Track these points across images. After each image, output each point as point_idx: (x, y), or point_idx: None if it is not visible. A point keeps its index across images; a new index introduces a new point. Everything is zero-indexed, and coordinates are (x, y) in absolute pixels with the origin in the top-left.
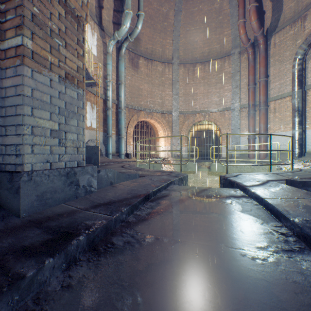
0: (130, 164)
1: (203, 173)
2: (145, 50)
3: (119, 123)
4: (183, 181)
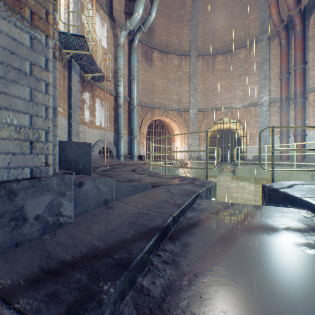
0: (143, 166)
1: (226, 177)
2: (159, 42)
3: (131, 122)
4: (211, 191)
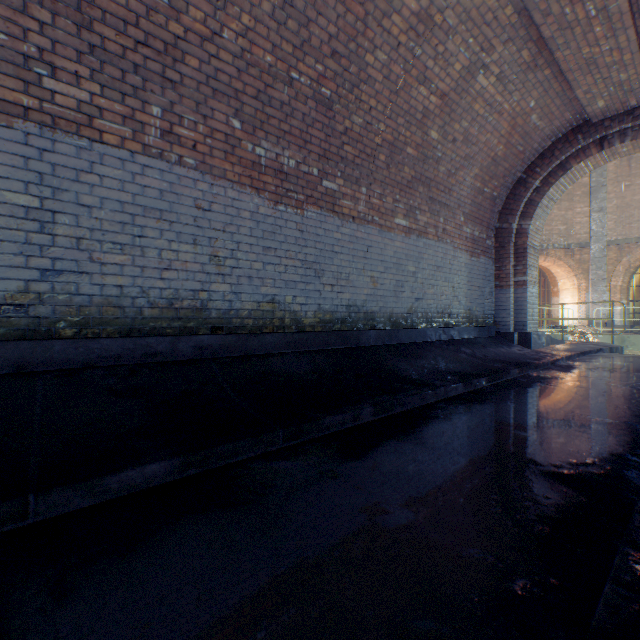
0: None
1: None
2: None
3: None
4: (615, 352)
